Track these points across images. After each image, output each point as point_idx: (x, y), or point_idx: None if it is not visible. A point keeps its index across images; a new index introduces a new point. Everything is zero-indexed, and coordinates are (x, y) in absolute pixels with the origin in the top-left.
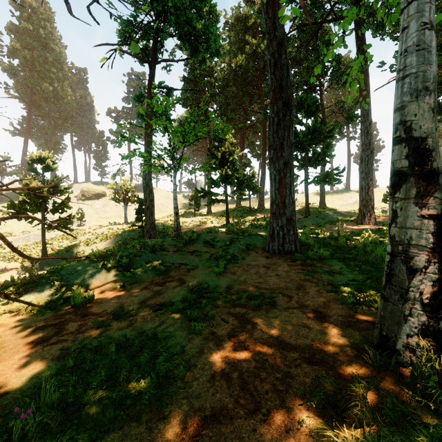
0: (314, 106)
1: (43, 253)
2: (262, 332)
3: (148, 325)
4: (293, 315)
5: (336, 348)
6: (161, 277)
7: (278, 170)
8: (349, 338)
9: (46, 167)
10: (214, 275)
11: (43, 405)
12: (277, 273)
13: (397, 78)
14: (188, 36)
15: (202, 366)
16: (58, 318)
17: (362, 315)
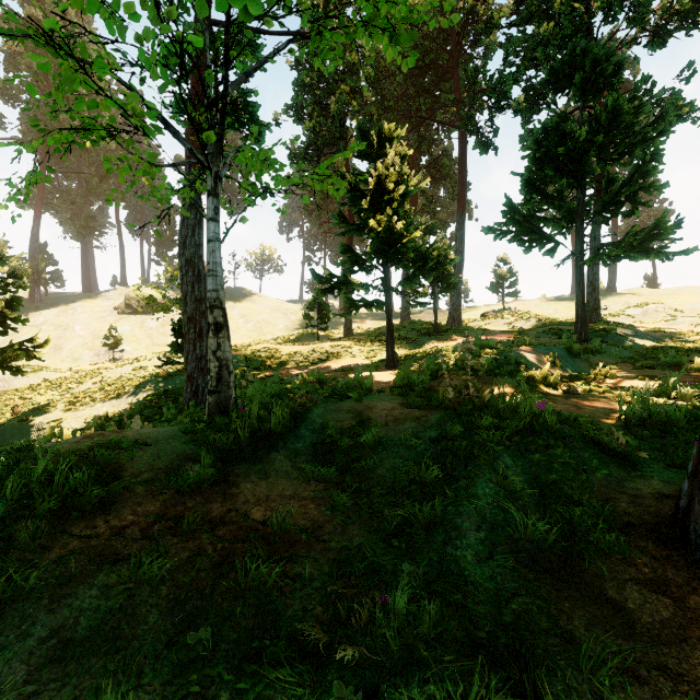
0: (613, 60)
1: None
2: None
3: None
4: None
5: None
6: None
7: None
8: None
9: None
10: None
11: None
12: None
13: None
14: None
15: None
16: None
17: None
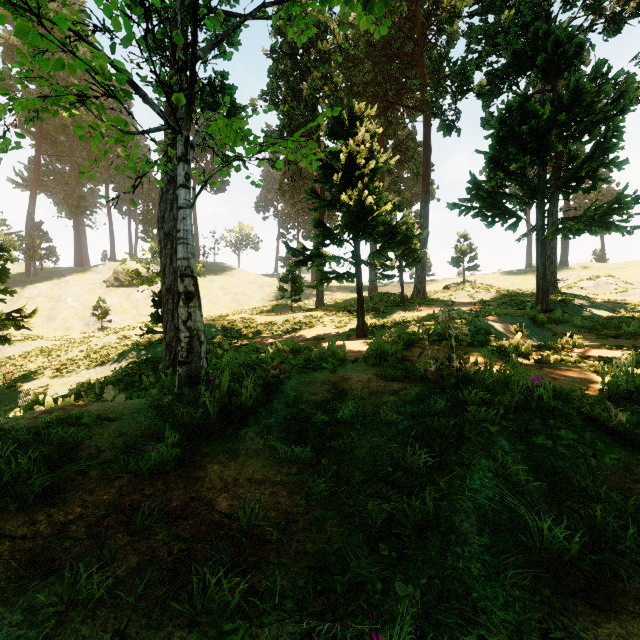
0: (574, 41)
1: None
2: None
3: None
4: None
5: None
6: None
7: None
8: None
9: None
10: None
11: None
12: None
13: None
14: None
15: None
16: None
17: None
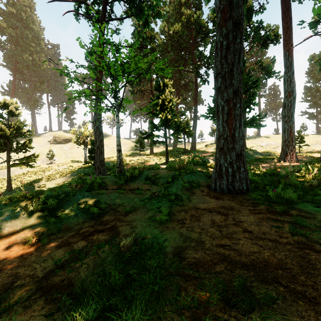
0: None
1: (8, 187)
2: None
3: None
4: None
5: None
6: (93, 222)
7: (227, 100)
8: None
9: (10, 112)
10: (155, 225)
11: None
12: (243, 226)
13: None
14: None
15: None
16: None
17: None
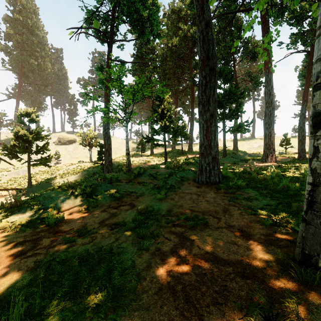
0: (230, 75)
1: (28, 184)
2: (199, 248)
3: (105, 241)
4: (223, 233)
5: (263, 263)
6: (117, 202)
7: (206, 121)
8: (272, 254)
9: (31, 120)
10: (157, 201)
11: (12, 316)
12: (206, 199)
13: (318, 33)
14: (137, 22)
15: (150, 279)
16: (35, 234)
17: (280, 234)
